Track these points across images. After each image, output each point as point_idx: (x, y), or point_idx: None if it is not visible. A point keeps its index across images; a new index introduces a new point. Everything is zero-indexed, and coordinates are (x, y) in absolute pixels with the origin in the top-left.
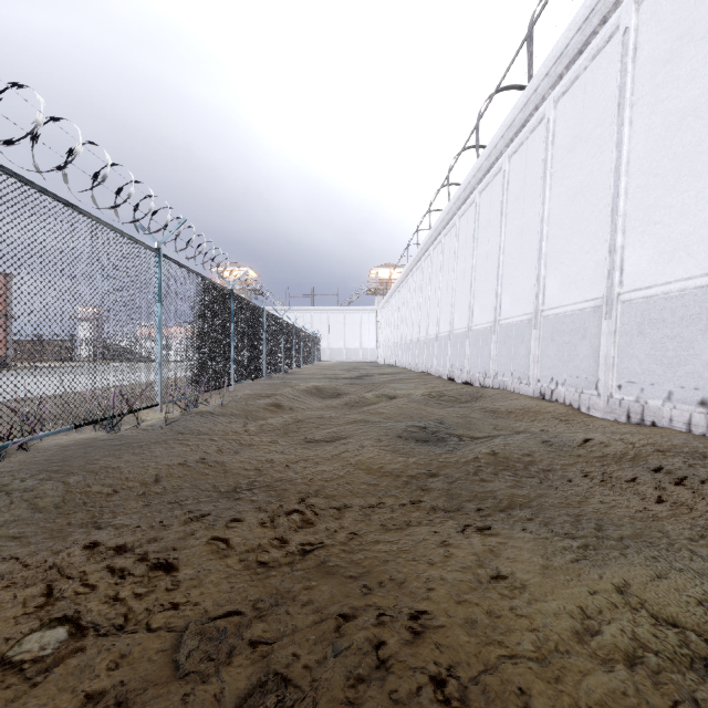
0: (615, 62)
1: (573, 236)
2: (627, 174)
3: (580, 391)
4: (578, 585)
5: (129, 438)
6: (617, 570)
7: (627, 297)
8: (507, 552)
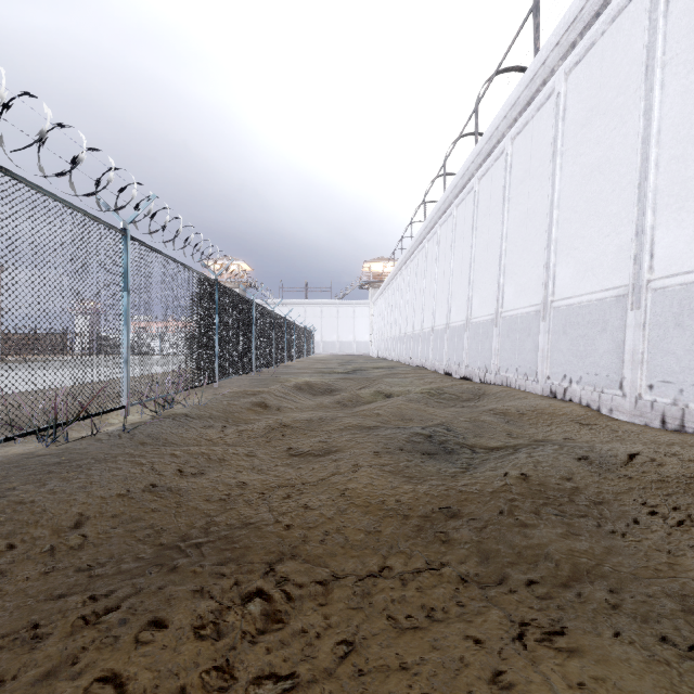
0: (641, 21)
1: (589, 218)
2: (658, 144)
3: (599, 390)
4: None
5: (74, 453)
6: None
7: (660, 284)
8: None
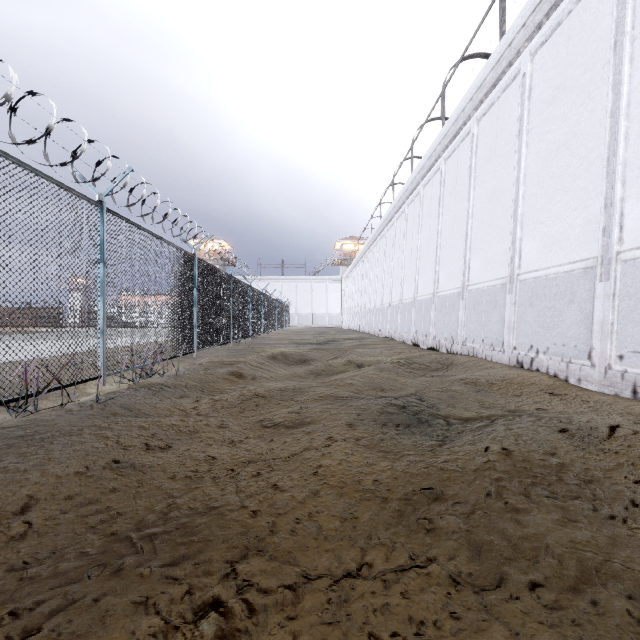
0: None
1: (556, 193)
2: (627, 117)
3: (567, 360)
4: None
5: (40, 425)
6: None
7: (630, 255)
8: None
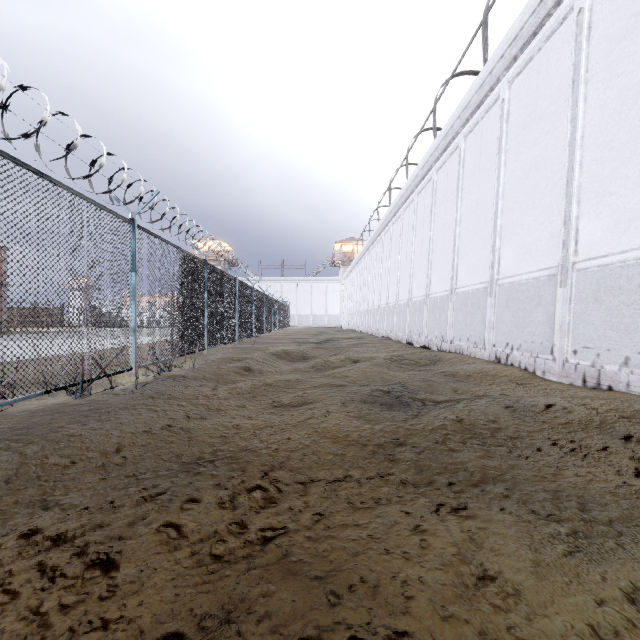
0: (569, 42)
1: (528, 208)
2: (582, 148)
3: (535, 355)
4: (579, 591)
5: (99, 403)
6: (620, 568)
7: (583, 265)
8: (489, 542)
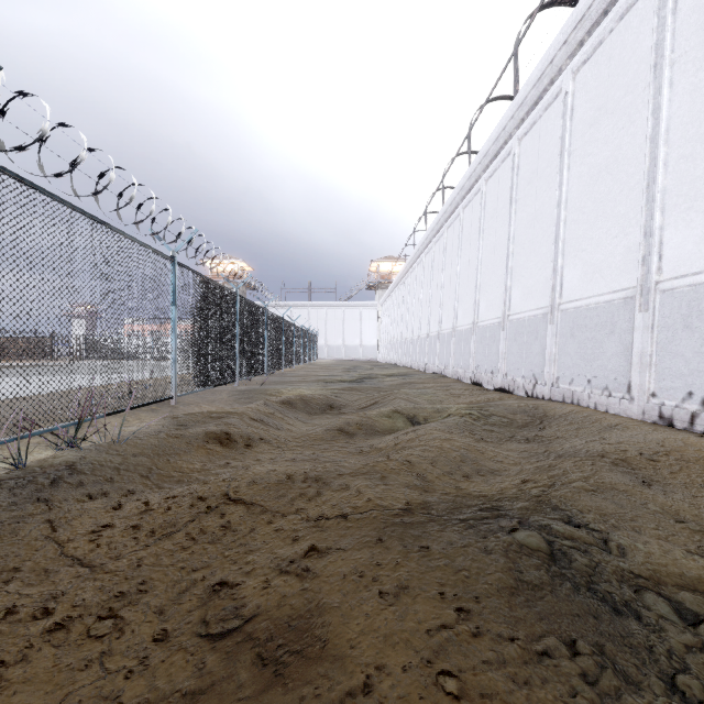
0: None
1: None
2: None
3: None
4: None
5: None
6: None
7: None
8: None
